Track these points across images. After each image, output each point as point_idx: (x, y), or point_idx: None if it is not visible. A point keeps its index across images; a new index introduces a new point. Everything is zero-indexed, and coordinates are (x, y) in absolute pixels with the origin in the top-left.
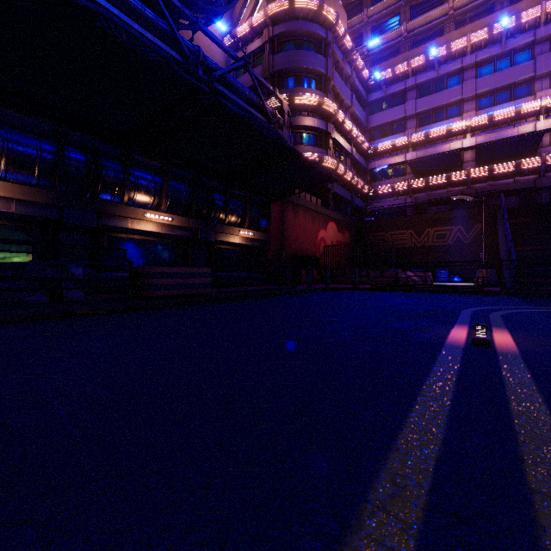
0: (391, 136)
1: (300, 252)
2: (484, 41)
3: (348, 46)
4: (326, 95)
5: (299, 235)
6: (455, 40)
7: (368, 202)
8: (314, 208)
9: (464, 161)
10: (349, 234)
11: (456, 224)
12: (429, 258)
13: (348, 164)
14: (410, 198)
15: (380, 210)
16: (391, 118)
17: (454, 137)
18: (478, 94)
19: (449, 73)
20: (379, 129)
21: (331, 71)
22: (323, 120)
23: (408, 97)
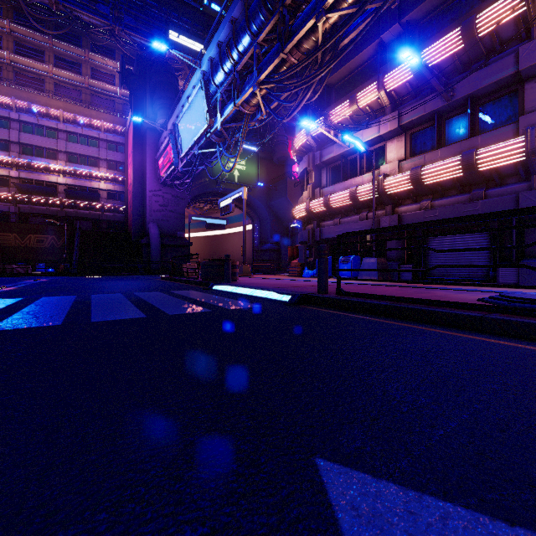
0: None
1: None
2: (72, 120)
3: None
4: None
5: None
6: (53, 105)
7: None
8: None
9: (59, 191)
10: None
11: (52, 234)
12: (31, 255)
13: None
14: (14, 207)
15: None
16: None
17: (52, 172)
18: (68, 151)
19: (48, 127)
20: None
21: None
22: None
23: (12, 126)
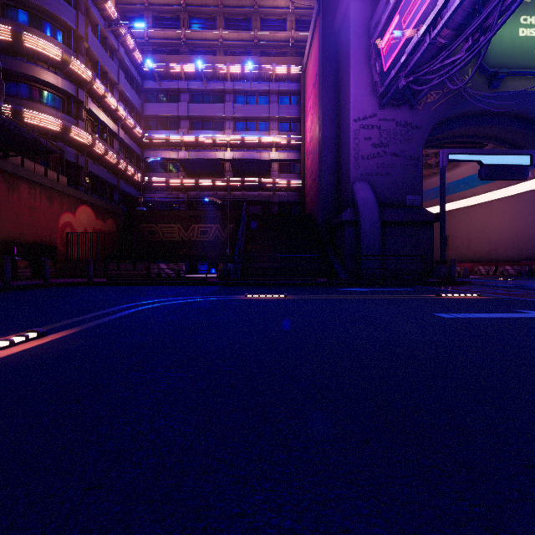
0: (166, 130)
1: (23, 238)
2: (239, 75)
3: (112, 14)
4: (77, 55)
5: (20, 215)
6: (220, 64)
7: (143, 192)
8: (51, 185)
9: (226, 170)
10: (115, 222)
11: (216, 223)
12: (194, 252)
13: (115, 146)
14: (183, 194)
15: (155, 202)
16: (166, 112)
17: (219, 147)
18: (235, 117)
19: (215, 91)
20: (155, 120)
21: (85, 30)
22: (73, 84)
23: (182, 98)
